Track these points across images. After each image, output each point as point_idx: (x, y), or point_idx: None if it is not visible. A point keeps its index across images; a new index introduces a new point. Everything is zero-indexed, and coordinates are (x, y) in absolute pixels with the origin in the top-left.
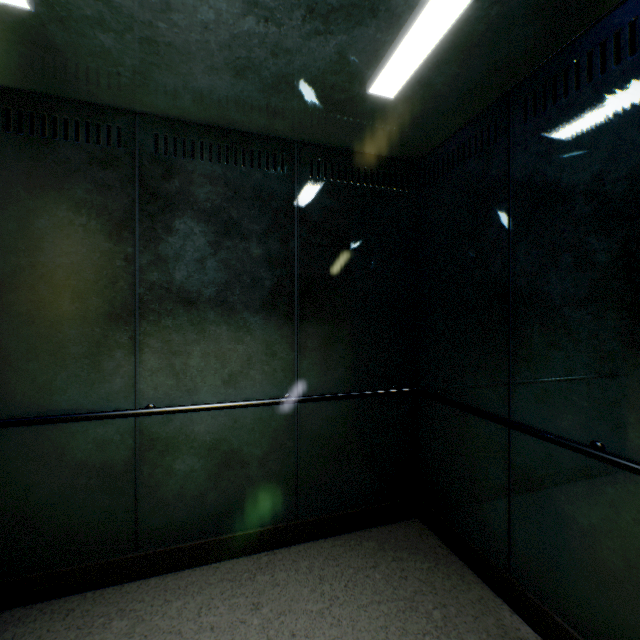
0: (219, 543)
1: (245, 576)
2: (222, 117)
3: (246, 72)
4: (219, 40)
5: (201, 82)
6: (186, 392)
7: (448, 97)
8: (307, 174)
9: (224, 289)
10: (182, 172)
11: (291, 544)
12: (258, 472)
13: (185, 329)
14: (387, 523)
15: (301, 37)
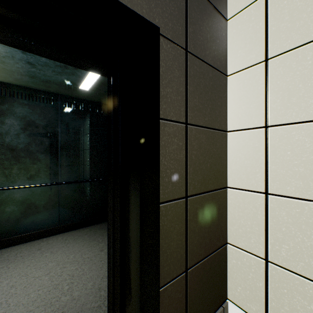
0: (26, 236)
1: (36, 244)
2: (27, 85)
3: (35, 77)
4: (23, 70)
5: (17, 77)
6: (11, 182)
7: (106, 91)
8: (64, 105)
9: (28, 145)
10: (9, 102)
11: (57, 234)
12: (43, 210)
13: (10, 159)
14: (95, 224)
15: (52, 74)
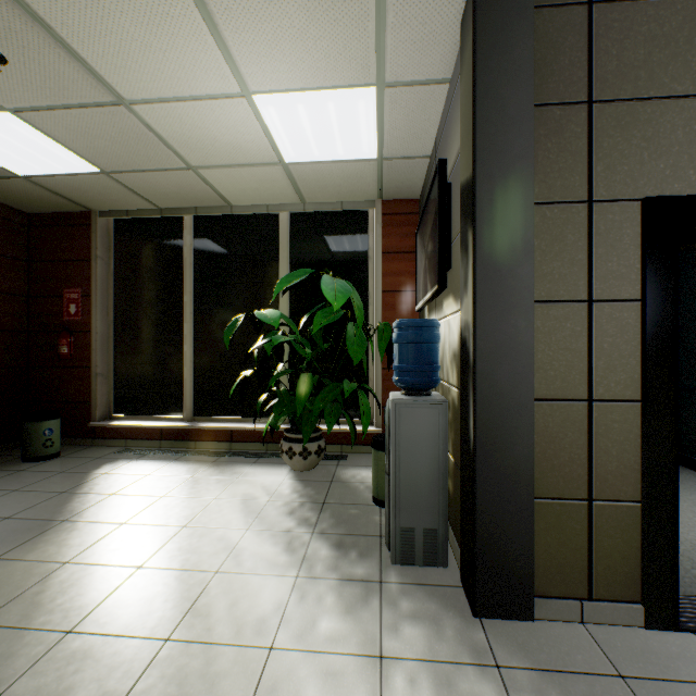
0: None
1: None
2: None
3: None
4: None
5: None
6: None
7: None
8: None
9: None
10: None
11: None
12: None
13: None
14: None
15: None
